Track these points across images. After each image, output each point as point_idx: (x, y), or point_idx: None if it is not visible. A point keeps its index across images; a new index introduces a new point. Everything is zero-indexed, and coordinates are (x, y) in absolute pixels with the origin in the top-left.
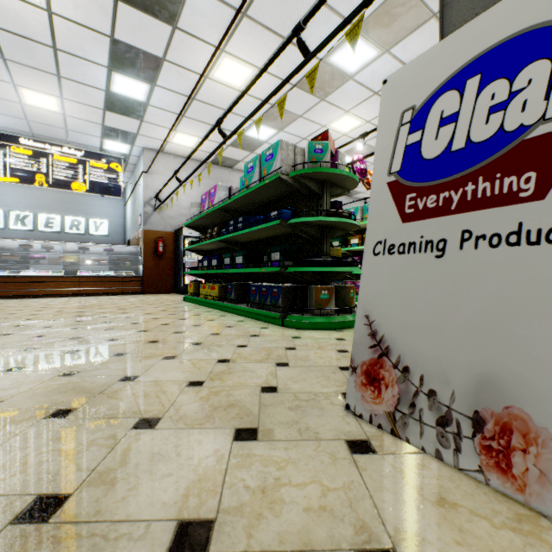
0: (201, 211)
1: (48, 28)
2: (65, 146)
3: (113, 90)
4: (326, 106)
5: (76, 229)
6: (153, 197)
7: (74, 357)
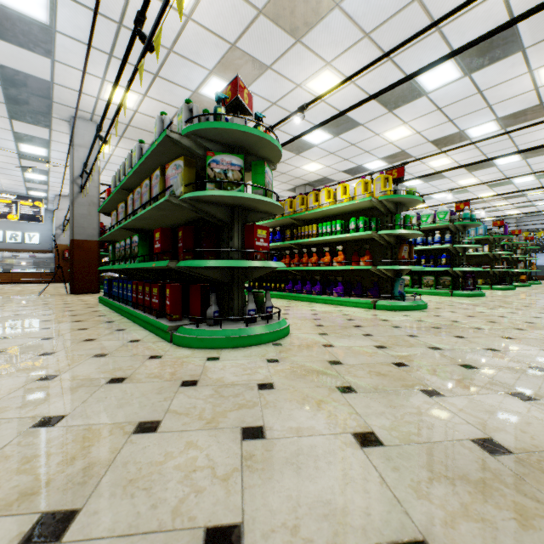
0: None
1: None
2: (3, 193)
3: (27, 177)
4: None
5: (15, 240)
6: (62, 224)
7: None
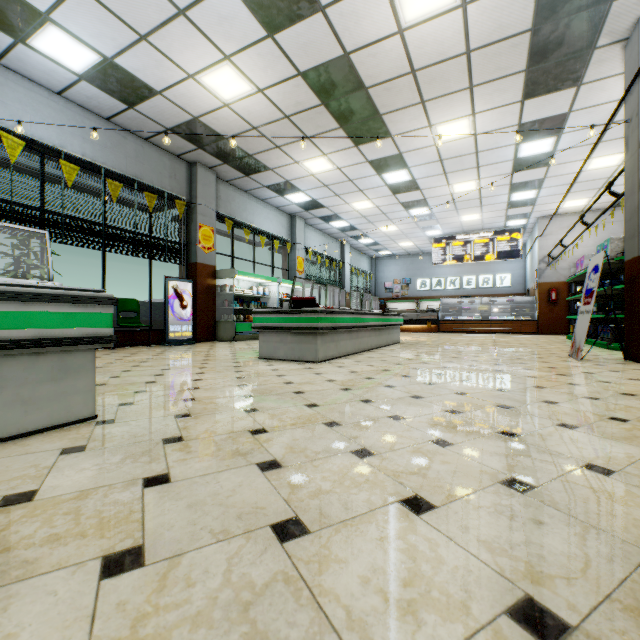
0: (575, 273)
1: (478, 194)
2: (480, 232)
3: (512, 200)
4: None
5: (486, 284)
6: (545, 255)
7: (495, 346)
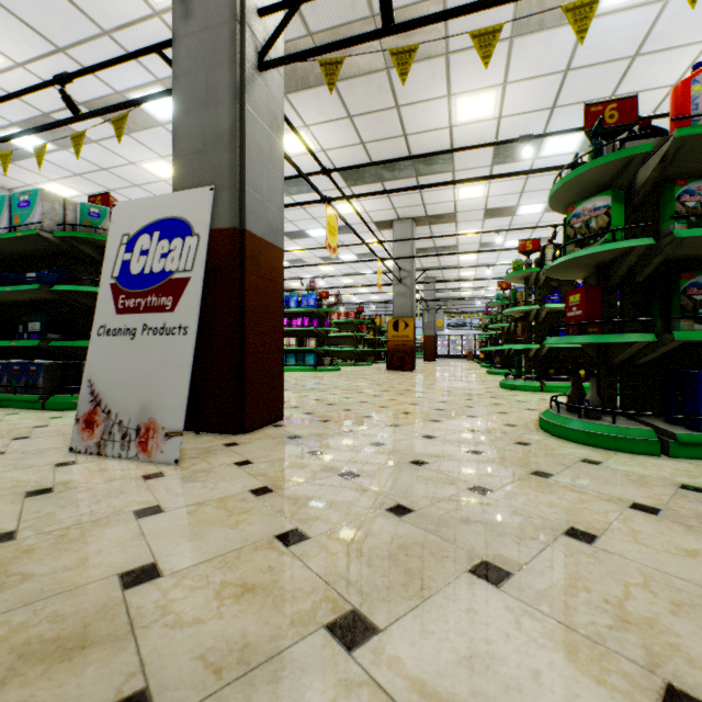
0: None
1: None
2: None
3: None
4: (133, 142)
5: None
6: None
7: None
